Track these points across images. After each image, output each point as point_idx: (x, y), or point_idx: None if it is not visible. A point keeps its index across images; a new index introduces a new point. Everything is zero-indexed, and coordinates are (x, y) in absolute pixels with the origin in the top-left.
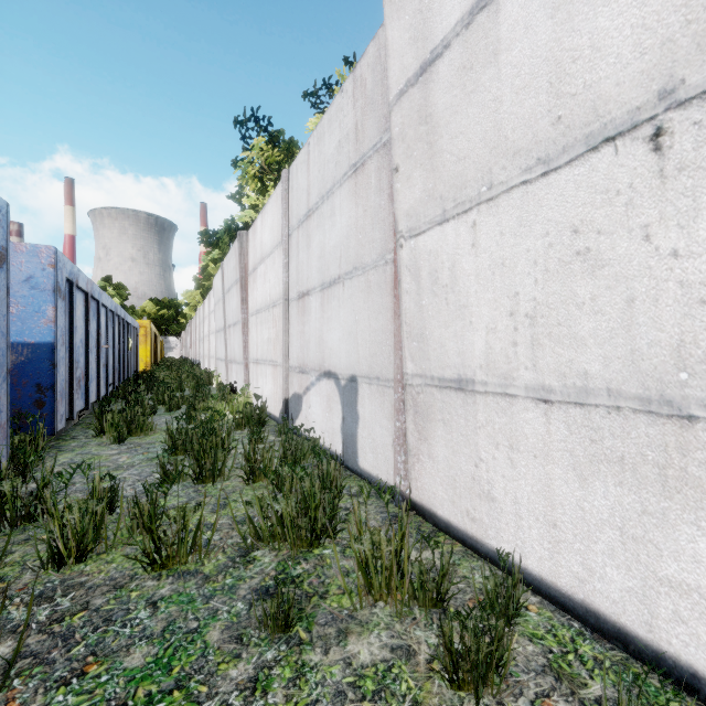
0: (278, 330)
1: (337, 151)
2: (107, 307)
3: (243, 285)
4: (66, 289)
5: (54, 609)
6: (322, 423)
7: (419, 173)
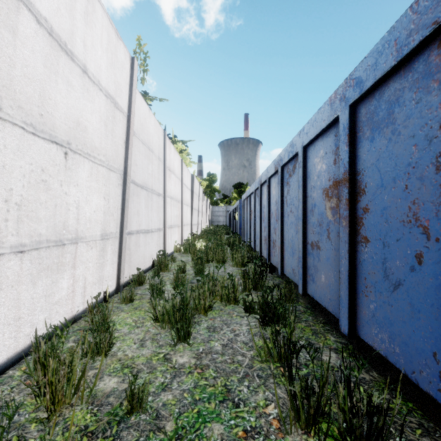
0: None
1: None
2: None
3: None
4: None
5: None
6: None
7: None
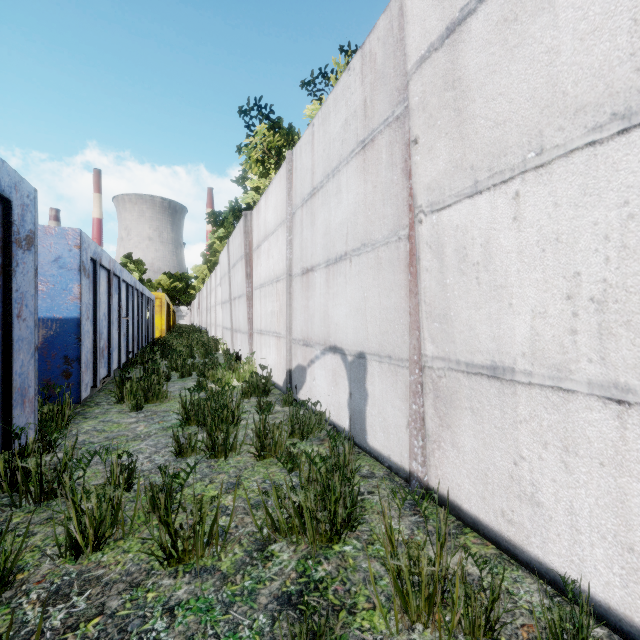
0: (282, 303)
1: (343, 129)
2: (127, 282)
3: (247, 261)
4: (91, 268)
5: (69, 611)
6: (327, 396)
7: (444, 143)
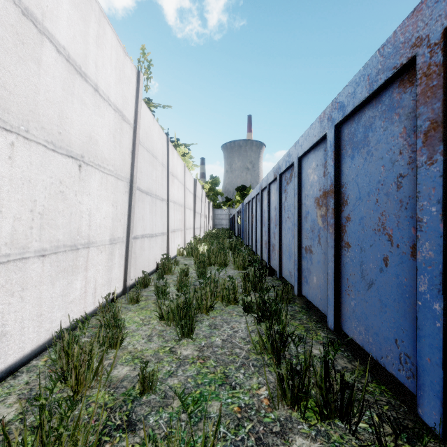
0: None
1: None
2: None
3: None
4: None
5: None
6: None
7: None
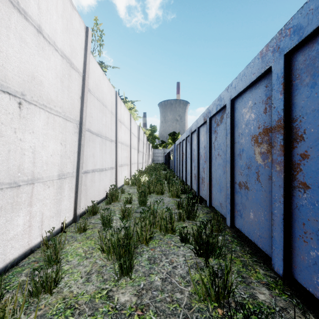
0: None
1: None
2: None
3: None
4: None
5: None
6: None
7: None
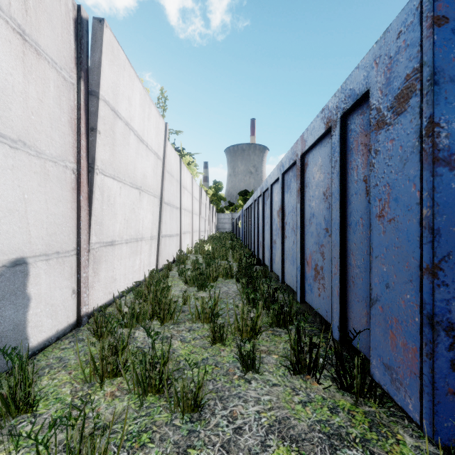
0: None
1: None
2: None
3: None
4: None
5: None
6: None
7: (109, 149)
